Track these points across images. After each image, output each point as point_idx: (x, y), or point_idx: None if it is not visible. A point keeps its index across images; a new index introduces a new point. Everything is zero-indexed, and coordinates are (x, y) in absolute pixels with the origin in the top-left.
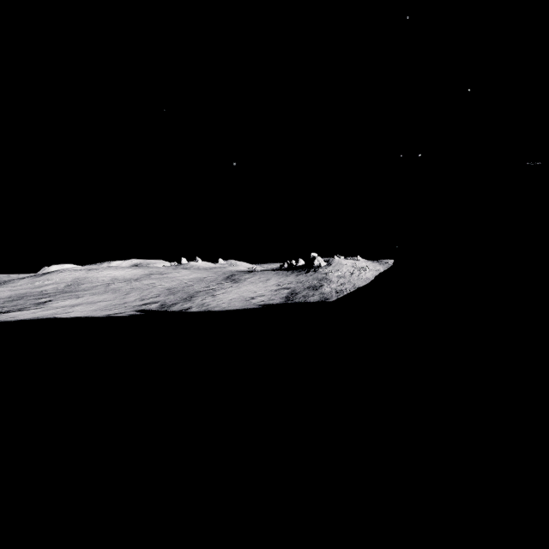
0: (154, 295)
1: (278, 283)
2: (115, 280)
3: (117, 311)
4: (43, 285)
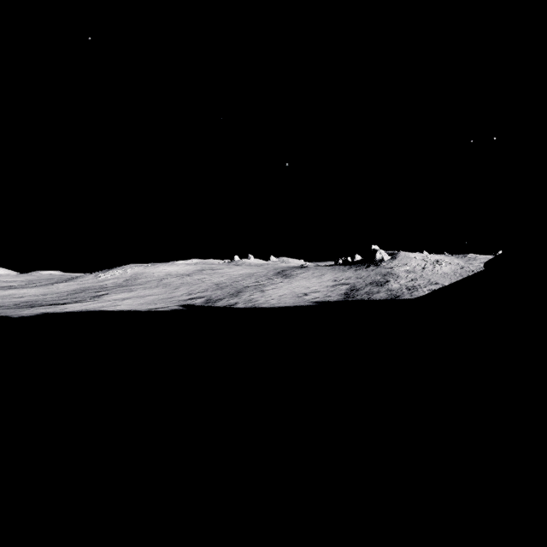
0: (202, 290)
1: (334, 278)
2: (168, 275)
3: (161, 306)
4: (106, 279)
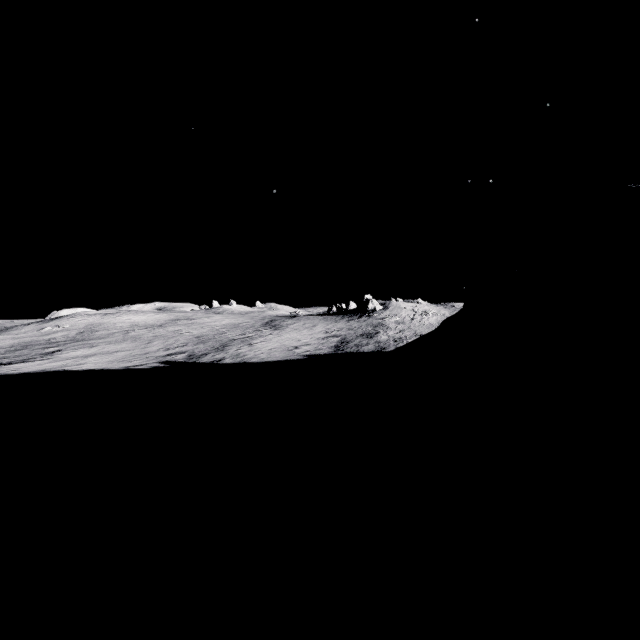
0: (181, 344)
1: (326, 330)
2: (135, 326)
3: (138, 363)
4: (51, 332)
